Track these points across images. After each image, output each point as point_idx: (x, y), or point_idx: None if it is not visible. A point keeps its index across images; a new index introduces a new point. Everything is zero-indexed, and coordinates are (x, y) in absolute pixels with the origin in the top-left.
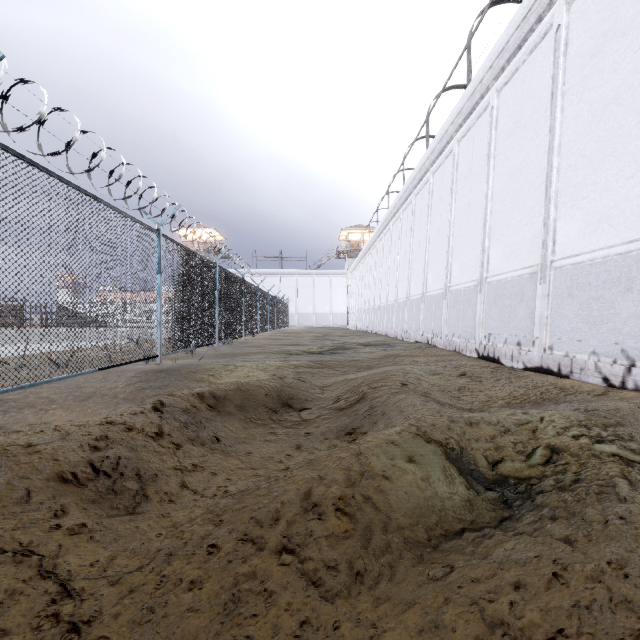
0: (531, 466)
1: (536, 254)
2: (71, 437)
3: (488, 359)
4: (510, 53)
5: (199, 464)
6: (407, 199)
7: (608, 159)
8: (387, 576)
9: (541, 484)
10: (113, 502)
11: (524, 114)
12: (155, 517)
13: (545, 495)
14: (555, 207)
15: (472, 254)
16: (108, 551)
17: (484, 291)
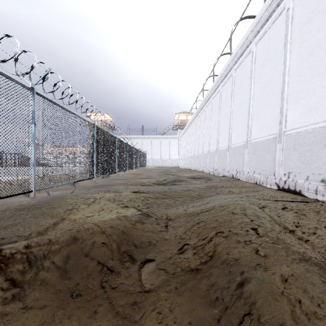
0: None
1: None
2: None
3: (289, 191)
4: None
5: None
6: (216, 90)
7: None
8: None
9: None
10: None
11: (323, 2)
12: None
13: None
14: None
15: (270, 116)
16: None
17: (283, 141)
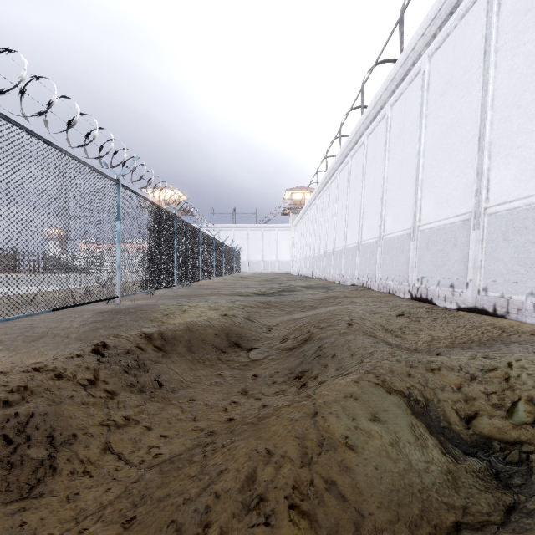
0: (516, 426)
1: (469, 202)
2: None
3: (421, 300)
4: (442, 20)
5: (133, 416)
6: (344, 161)
7: None
8: None
9: None
10: (3, 482)
11: (456, 74)
12: (55, 503)
13: None
14: (488, 157)
15: (405, 205)
16: None
17: (417, 238)
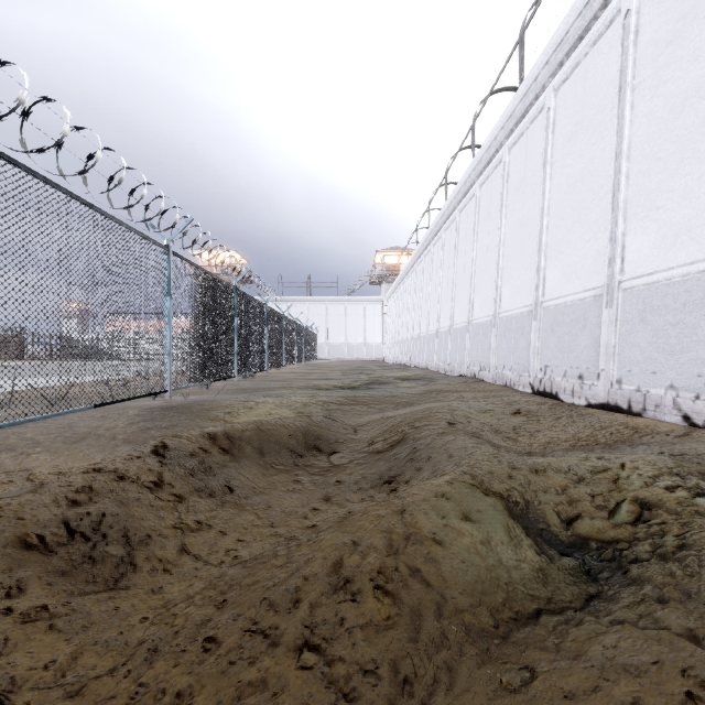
0: (616, 525)
1: (601, 274)
2: (45, 489)
3: (544, 395)
4: (570, 45)
5: (205, 521)
6: (450, 216)
7: (688, 161)
8: (445, 684)
9: (633, 550)
10: (89, 574)
11: (586, 114)
12: (142, 594)
13: (642, 565)
14: (624, 219)
15: (525, 276)
16: (71, 646)
17: (539, 317)
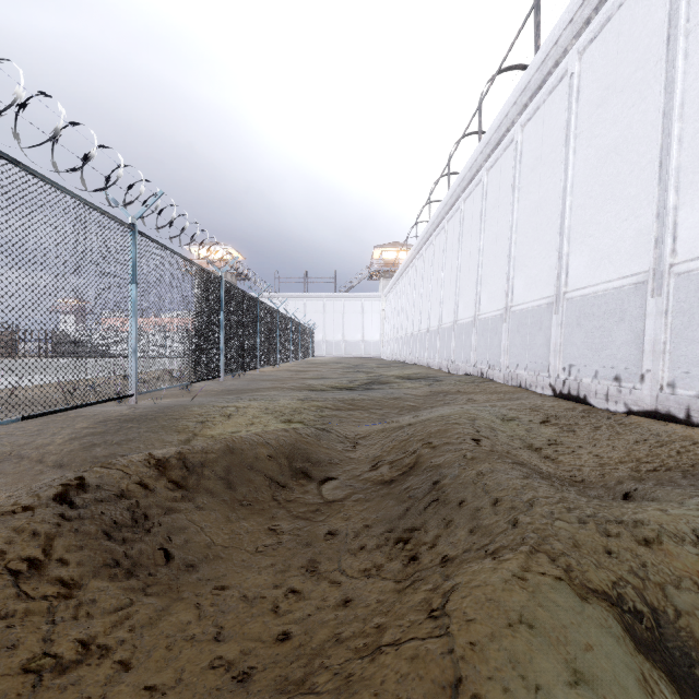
0: None
1: (643, 257)
2: None
3: (569, 398)
4: None
5: (100, 638)
6: (453, 205)
7: None
8: None
9: None
10: None
11: (621, 74)
12: None
13: None
14: (676, 190)
15: (543, 264)
16: None
17: (562, 310)
